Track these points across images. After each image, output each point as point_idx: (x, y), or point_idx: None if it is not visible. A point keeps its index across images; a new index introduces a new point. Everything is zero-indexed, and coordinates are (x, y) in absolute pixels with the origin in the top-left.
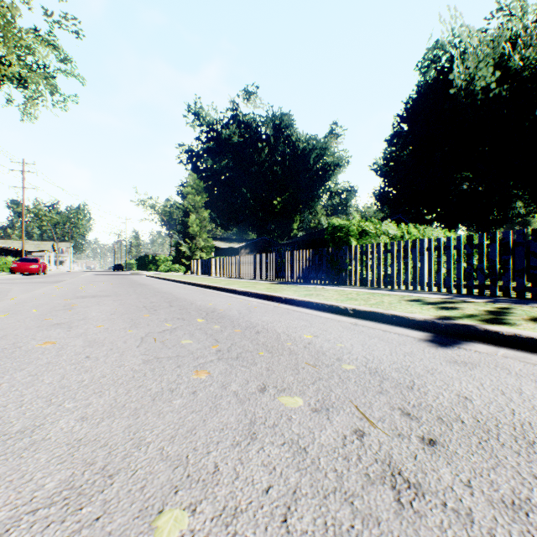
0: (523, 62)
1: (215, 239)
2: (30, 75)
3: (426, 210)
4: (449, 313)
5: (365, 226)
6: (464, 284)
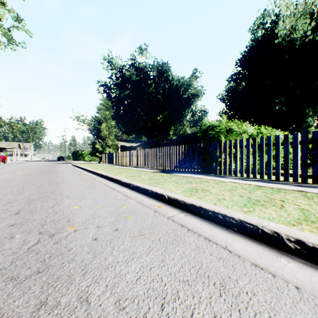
0: None
1: (121, 141)
2: None
3: (252, 123)
4: None
5: (231, 125)
6: None
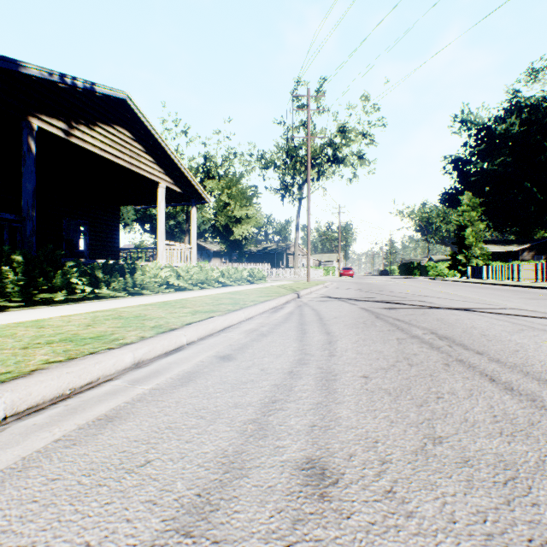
0: None
1: (485, 243)
2: (360, 163)
3: None
4: None
5: None
6: None
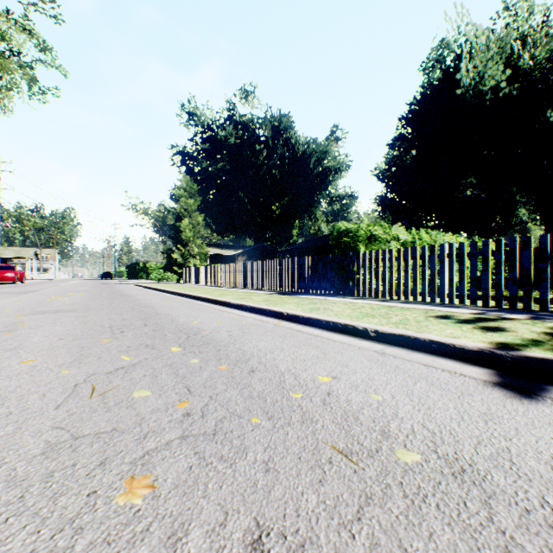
0: (532, 61)
1: (210, 246)
2: (2, 62)
3: (429, 216)
4: (503, 337)
5: (374, 230)
6: (492, 296)
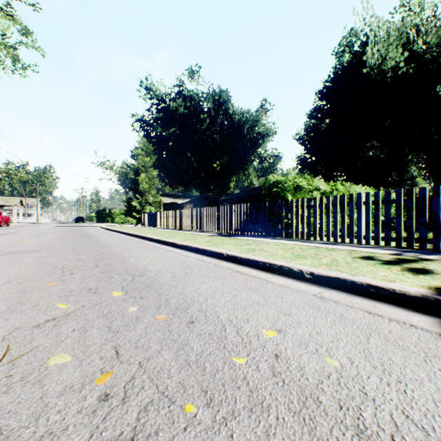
0: (425, 46)
1: (164, 196)
2: None
3: (339, 172)
4: (437, 281)
5: (299, 181)
6: (404, 238)
